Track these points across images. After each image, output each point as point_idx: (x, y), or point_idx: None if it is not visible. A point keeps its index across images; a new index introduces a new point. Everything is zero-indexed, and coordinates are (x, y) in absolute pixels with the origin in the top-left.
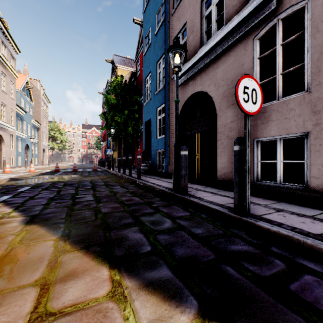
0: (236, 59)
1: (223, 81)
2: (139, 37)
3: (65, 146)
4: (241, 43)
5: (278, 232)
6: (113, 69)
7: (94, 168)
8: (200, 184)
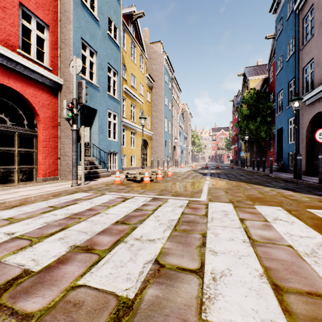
0: None
1: None
2: (271, 48)
3: (201, 148)
4: None
5: None
6: (245, 81)
7: (231, 166)
8: None
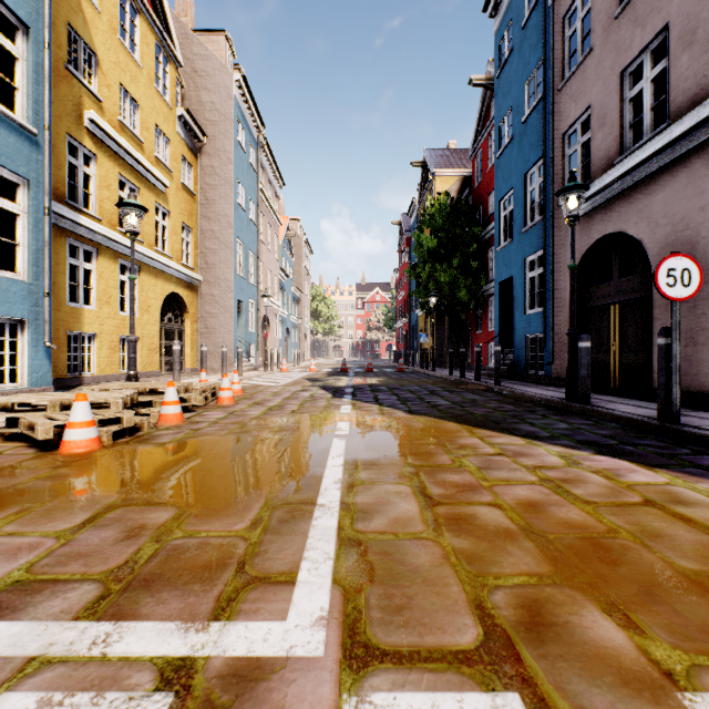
0: (690, 182)
1: (664, 218)
2: (480, 109)
3: (334, 327)
4: (700, 156)
5: (704, 435)
6: (426, 179)
7: (399, 367)
8: (617, 396)
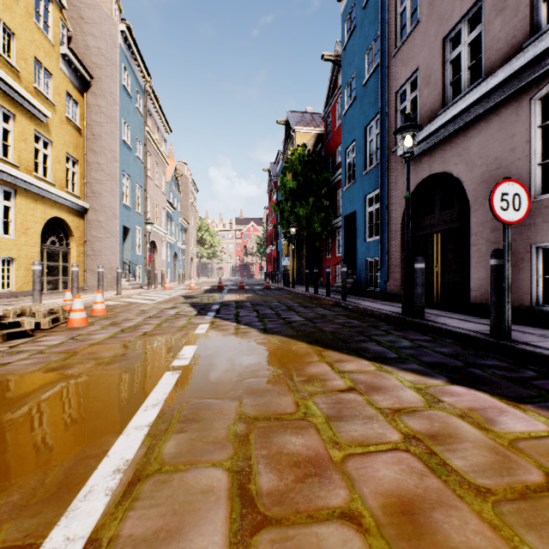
0: (503, 127)
1: (480, 159)
2: (330, 80)
3: (216, 252)
4: (511, 105)
5: (541, 353)
6: (289, 134)
7: (266, 284)
8: (441, 309)
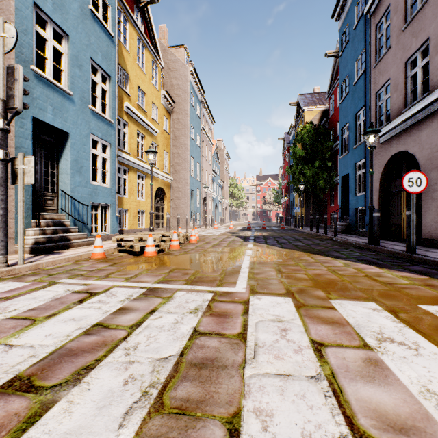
0: None
1: (427, 144)
2: (332, 69)
3: (242, 202)
4: None
5: (422, 258)
6: (299, 113)
7: (282, 226)
8: (402, 242)
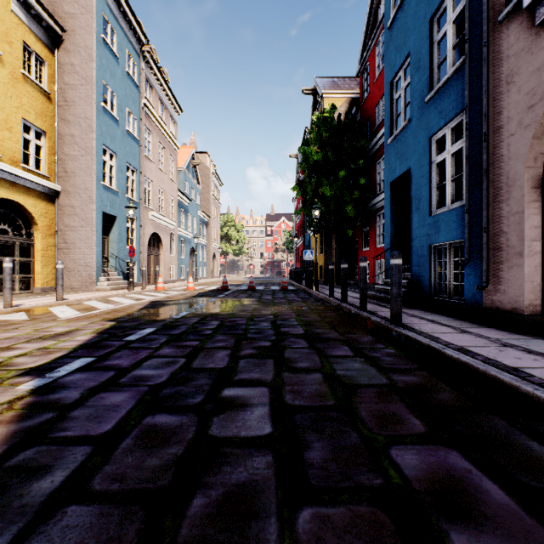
0: None
1: None
2: (368, 19)
3: (242, 248)
4: None
5: None
6: (316, 102)
7: (283, 285)
8: None
